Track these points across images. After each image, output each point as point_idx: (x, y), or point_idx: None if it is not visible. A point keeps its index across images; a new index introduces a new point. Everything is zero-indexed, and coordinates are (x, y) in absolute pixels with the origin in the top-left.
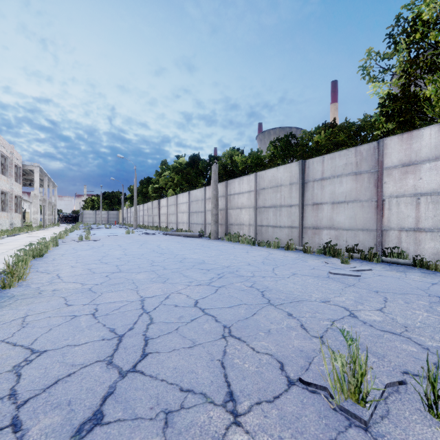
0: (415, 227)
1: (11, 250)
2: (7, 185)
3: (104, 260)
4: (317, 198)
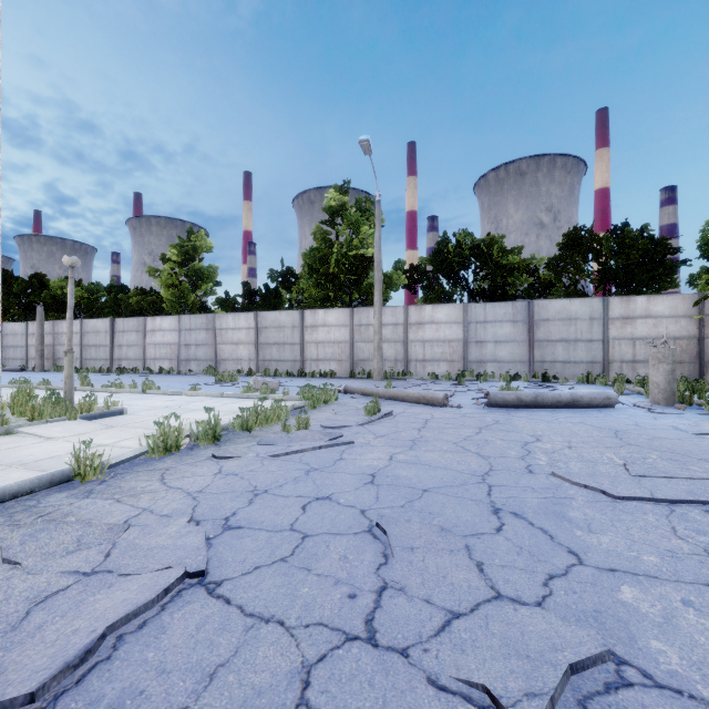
0: (155, 358)
1: None
2: None
3: None
4: (121, 342)
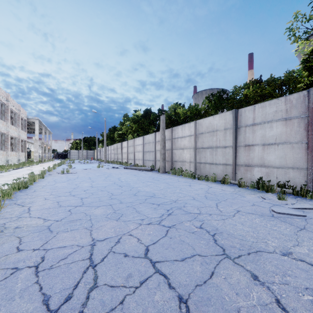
0: None
1: (8, 181)
2: (15, 132)
3: (73, 192)
4: (248, 140)
